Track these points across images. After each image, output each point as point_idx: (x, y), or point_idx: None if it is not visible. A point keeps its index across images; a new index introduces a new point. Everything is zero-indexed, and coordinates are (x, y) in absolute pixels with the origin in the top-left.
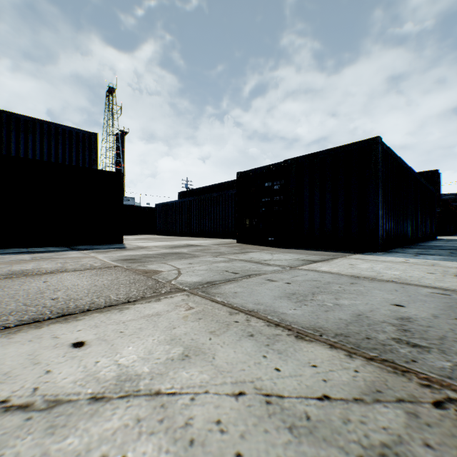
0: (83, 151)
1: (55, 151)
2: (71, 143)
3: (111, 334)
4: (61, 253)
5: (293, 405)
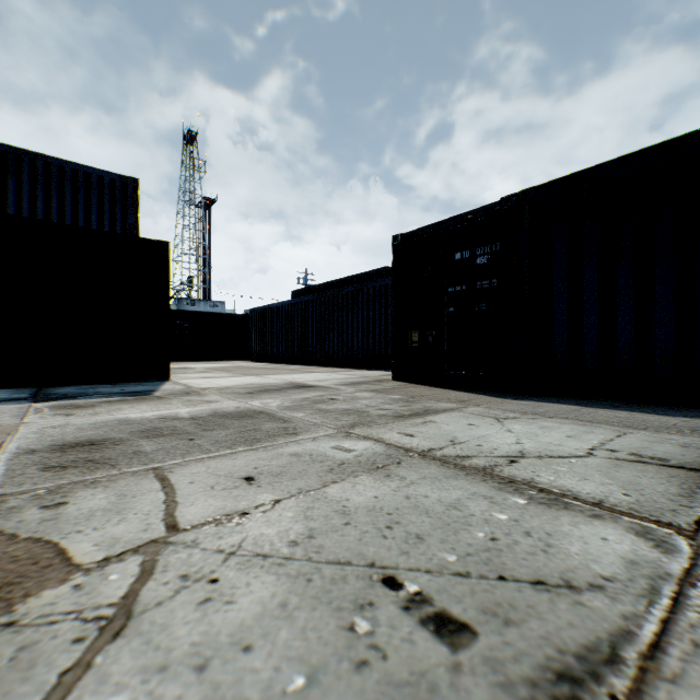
0: (111, 210)
1: (58, 210)
2: (89, 195)
3: None
4: None
5: None
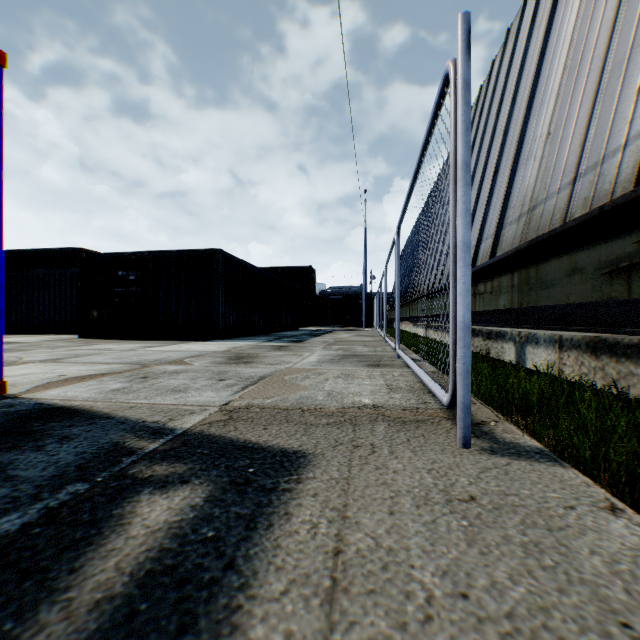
0: None
1: None
2: None
3: (7, 371)
4: None
5: (98, 369)
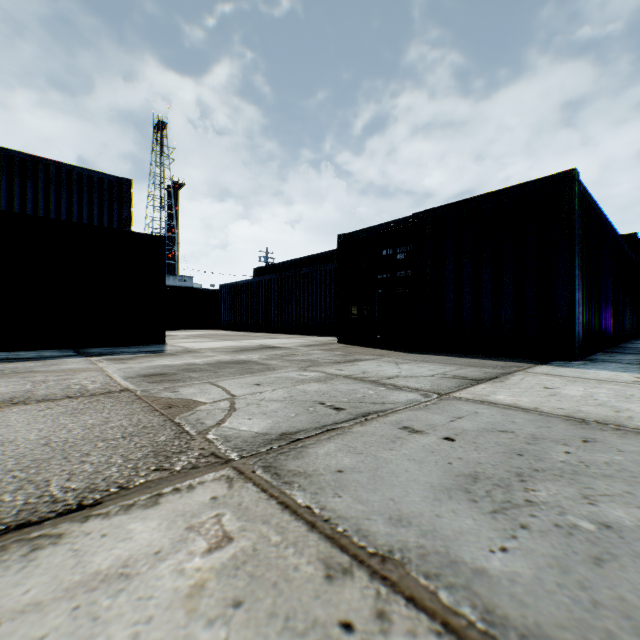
0: (109, 205)
1: (67, 206)
2: (92, 193)
3: None
4: (54, 362)
5: None
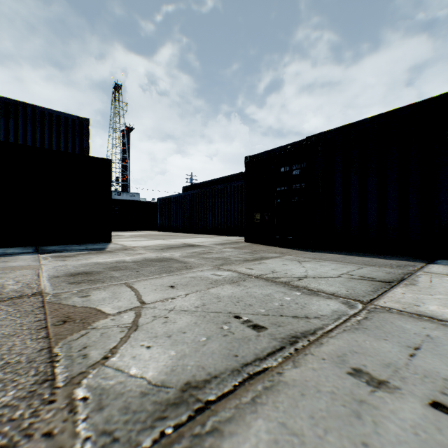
0: (72, 138)
1: (40, 138)
2: (59, 129)
3: None
4: (6, 259)
5: None
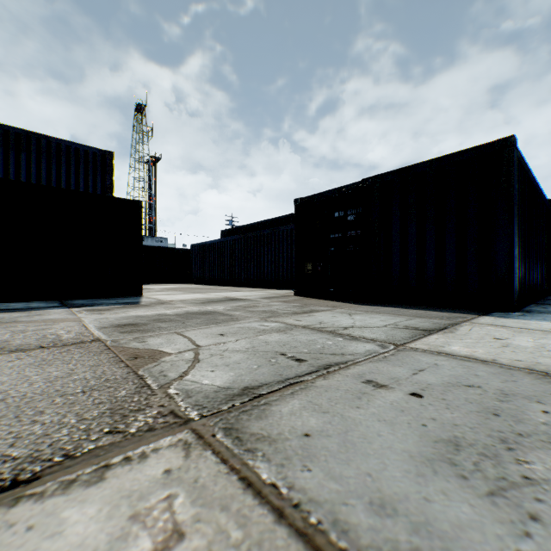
0: (93, 174)
1: (56, 175)
2: (78, 164)
3: None
4: (38, 313)
5: None
